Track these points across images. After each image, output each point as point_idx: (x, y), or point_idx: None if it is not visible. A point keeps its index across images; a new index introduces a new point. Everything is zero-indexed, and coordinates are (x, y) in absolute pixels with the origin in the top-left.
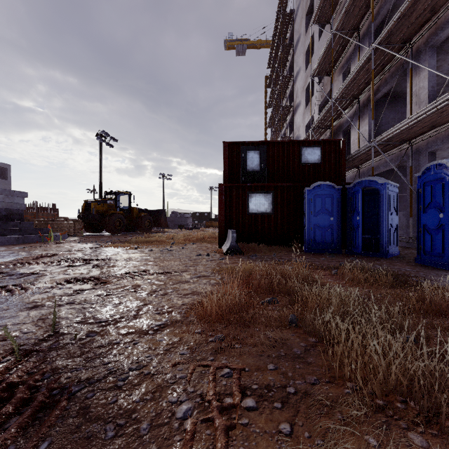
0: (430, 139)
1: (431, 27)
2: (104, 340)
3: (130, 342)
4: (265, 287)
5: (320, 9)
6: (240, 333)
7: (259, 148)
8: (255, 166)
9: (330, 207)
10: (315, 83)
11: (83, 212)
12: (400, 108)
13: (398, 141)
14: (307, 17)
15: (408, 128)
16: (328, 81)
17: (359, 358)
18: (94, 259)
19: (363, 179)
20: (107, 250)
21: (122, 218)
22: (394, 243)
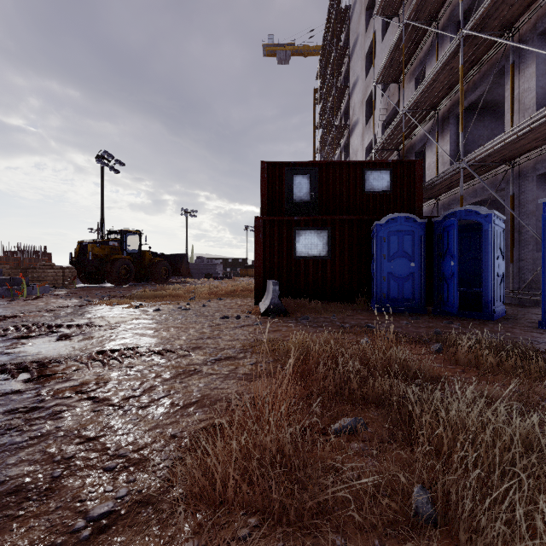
0: (539, 159)
1: (542, 5)
2: None
3: None
4: (336, 390)
5: None
6: None
7: (309, 171)
8: (303, 195)
9: (410, 248)
10: (377, 94)
11: (77, 257)
12: (489, 123)
13: (496, 161)
14: (367, 12)
15: (514, 140)
16: (395, 91)
17: None
18: (63, 326)
19: (458, 208)
20: (94, 310)
21: (129, 265)
22: (501, 298)
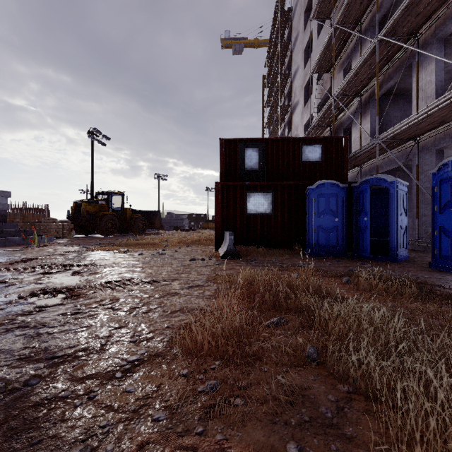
0: (438, 136)
1: (439, 17)
2: (47, 392)
3: (85, 394)
4: (270, 303)
5: (320, 3)
6: (242, 379)
7: (257, 145)
8: (253, 164)
9: (335, 207)
10: (314, 81)
11: (73, 213)
12: (402, 105)
13: (404, 138)
14: (306, 14)
15: (416, 123)
16: (328, 79)
17: (439, 445)
18: (74, 265)
19: (371, 177)
20: (93, 254)
21: (114, 219)
22: (404, 245)
